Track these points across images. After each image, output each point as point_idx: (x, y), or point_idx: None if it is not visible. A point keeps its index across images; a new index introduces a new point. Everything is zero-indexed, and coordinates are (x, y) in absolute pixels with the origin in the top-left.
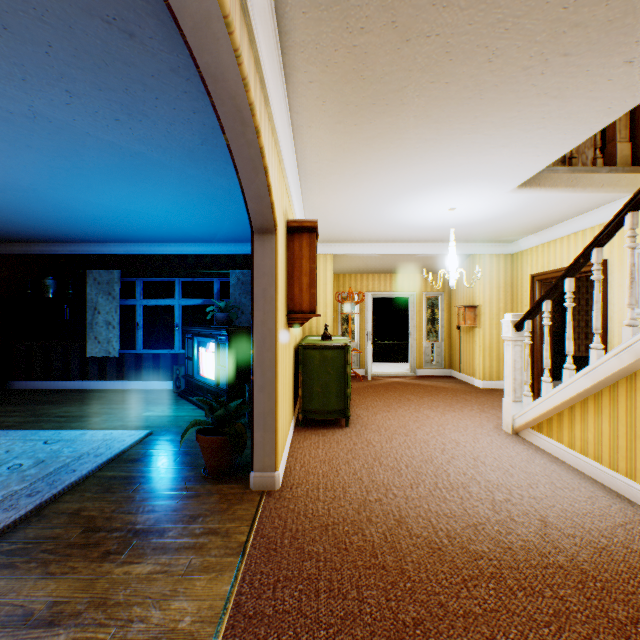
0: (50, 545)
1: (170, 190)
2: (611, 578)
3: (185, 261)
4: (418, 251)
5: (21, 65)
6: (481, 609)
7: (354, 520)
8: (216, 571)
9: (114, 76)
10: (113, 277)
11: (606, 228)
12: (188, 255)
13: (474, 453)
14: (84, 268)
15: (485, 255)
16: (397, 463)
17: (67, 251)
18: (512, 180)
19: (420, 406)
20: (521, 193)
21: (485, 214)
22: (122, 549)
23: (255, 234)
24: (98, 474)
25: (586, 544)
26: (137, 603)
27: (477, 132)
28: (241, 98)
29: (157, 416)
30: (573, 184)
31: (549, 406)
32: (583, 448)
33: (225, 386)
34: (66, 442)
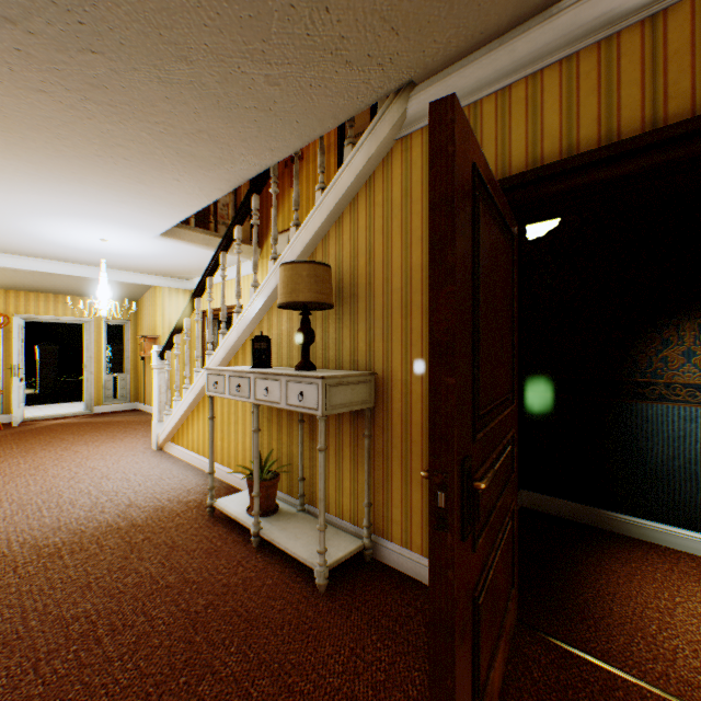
0: None
1: None
2: (153, 522)
3: None
4: (86, 274)
5: None
6: (21, 578)
7: None
8: None
9: None
10: None
11: (201, 285)
12: None
13: (106, 473)
14: None
15: (166, 288)
16: (0, 503)
17: None
18: (150, 229)
19: (75, 444)
20: (167, 241)
21: (145, 251)
22: None
23: None
24: None
25: (152, 508)
26: None
27: (85, 184)
28: None
29: None
30: (209, 244)
31: (177, 419)
32: (193, 446)
33: None
34: None
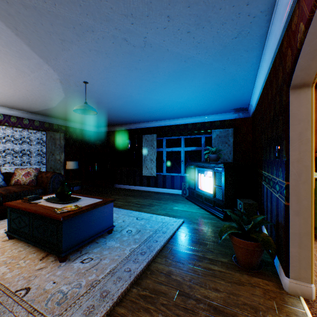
0: (163, 300)
1: (195, 83)
2: None
3: (186, 127)
4: None
5: (149, 3)
6: None
7: None
8: None
9: None
10: (153, 138)
11: None
12: (188, 124)
13: None
14: (141, 134)
15: None
16: None
17: (134, 127)
18: None
19: None
20: None
21: None
22: None
23: (290, 90)
24: (168, 246)
25: None
26: None
27: None
28: None
29: (181, 210)
30: None
31: None
32: None
33: (220, 198)
34: (145, 220)
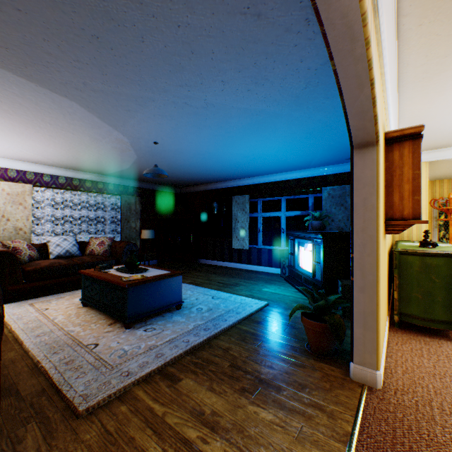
0: (213, 367)
1: (280, 133)
2: None
3: (288, 184)
4: None
5: (200, 74)
6: None
7: None
8: (324, 451)
9: (247, 57)
10: (245, 199)
11: None
12: (290, 180)
13: None
14: (230, 195)
15: None
16: None
17: (222, 186)
18: None
19: None
20: None
21: None
22: (252, 390)
23: (354, 149)
24: (237, 326)
25: None
26: (262, 445)
27: None
28: (352, 12)
29: (271, 292)
30: None
31: None
32: None
33: (319, 278)
34: (221, 299)
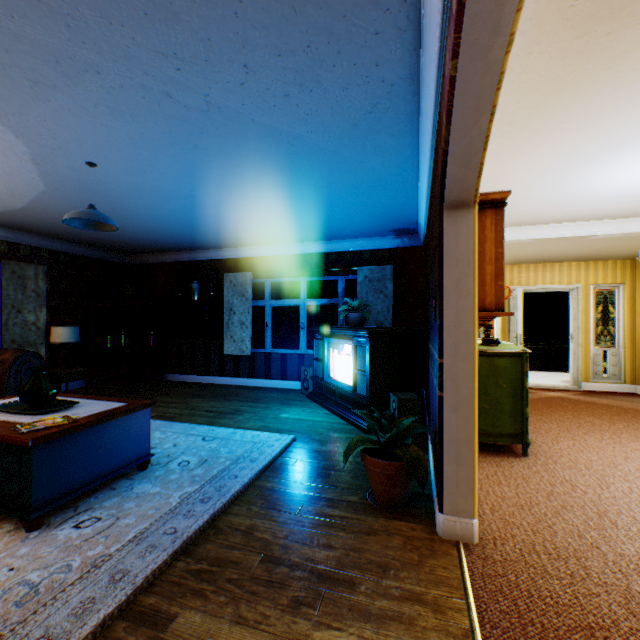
0: (233, 573)
1: (315, 181)
2: None
3: (310, 260)
4: (596, 231)
5: (207, 40)
6: None
7: (634, 629)
8: None
9: (298, 29)
10: (246, 279)
11: None
12: (313, 254)
13: None
14: (221, 272)
15: None
16: None
17: (208, 257)
18: None
19: (618, 435)
20: None
21: None
22: (311, 600)
23: (444, 210)
24: (257, 483)
25: None
26: None
27: None
28: None
29: (294, 419)
30: None
31: None
32: None
33: (364, 393)
34: (220, 440)
